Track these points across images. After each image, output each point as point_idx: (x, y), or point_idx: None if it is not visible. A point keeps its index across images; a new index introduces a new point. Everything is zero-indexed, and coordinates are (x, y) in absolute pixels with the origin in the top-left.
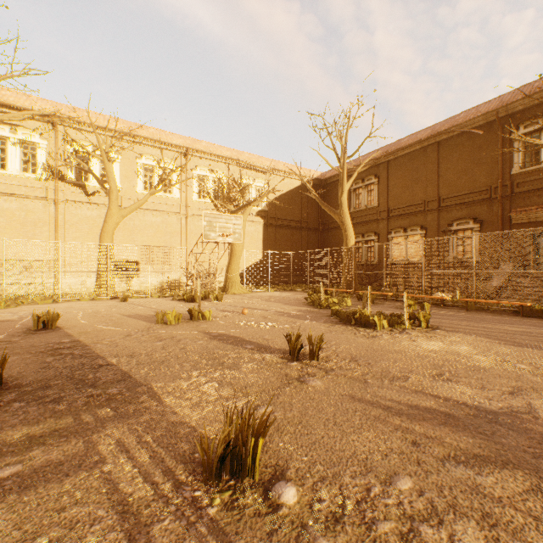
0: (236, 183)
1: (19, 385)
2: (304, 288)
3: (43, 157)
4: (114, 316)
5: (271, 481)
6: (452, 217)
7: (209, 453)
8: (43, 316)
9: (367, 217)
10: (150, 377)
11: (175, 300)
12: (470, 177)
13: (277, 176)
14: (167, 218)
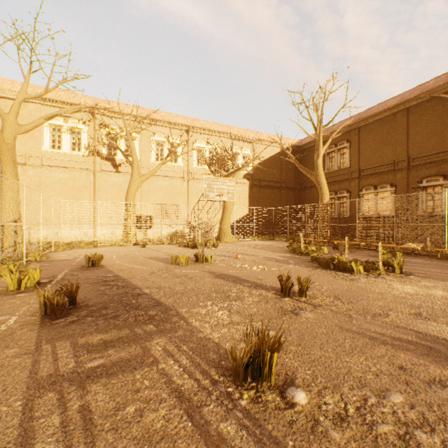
0: (227, 152)
1: (87, 305)
2: (283, 237)
3: (85, 139)
4: (139, 258)
5: (284, 386)
6: (421, 175)
7: (236, 360)
8: (92, 256)
9: (340, 177)
10: (176, 304)
11: (181, 247)
12: (440, 138)
13: (261, 145)
14: (173, 182)
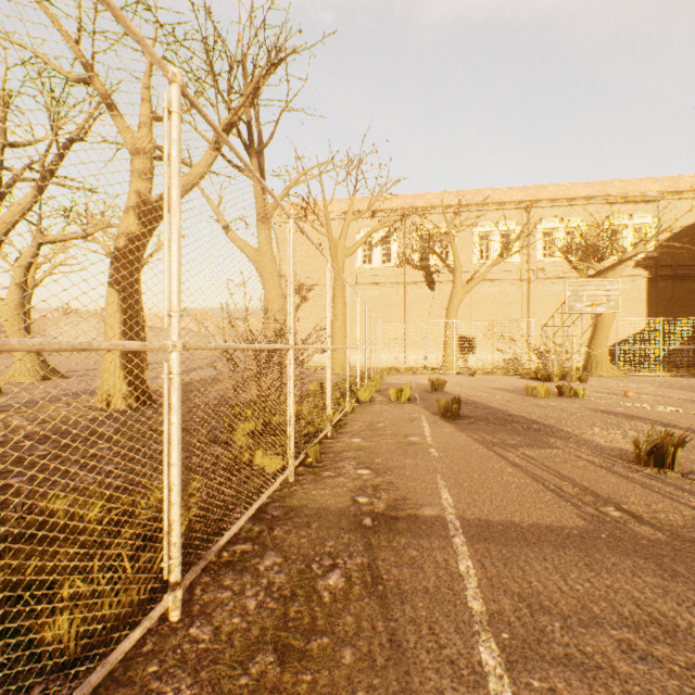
0: (600, 230)
1: (469, 416)
2: None
3: (395, 247)
4: (478, 388)
5: (687, 474)
6: None
7: (638, 448)
8: (434, 381)
9: None
10: (556, 425)
11: (524, 379)
12: None
13: (676, 201)
14: (504, 287)
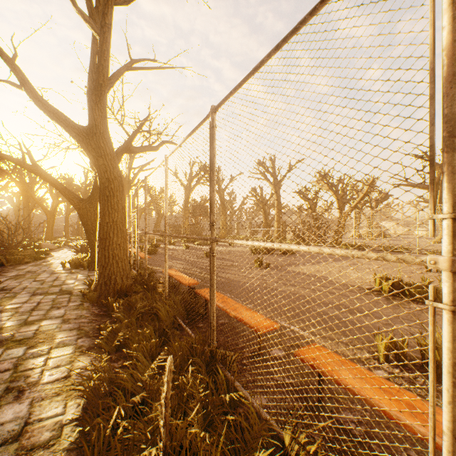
0: None
1: None
2: None
3: None
4: None
5: None
6: None
7: None
8: None
9: None
10: None
11: None
12: None
13: None
14: None
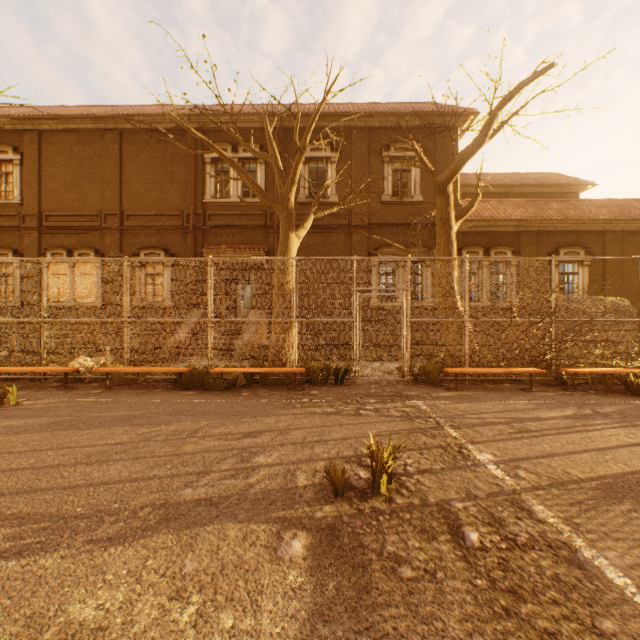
0: None
1: None
2: None
3: None
4: None
5: None
6: (141, 244)
7: None
8: None
9: (1, 220)
10: None
11: None
12: (162, 194)
13: None
14: None
